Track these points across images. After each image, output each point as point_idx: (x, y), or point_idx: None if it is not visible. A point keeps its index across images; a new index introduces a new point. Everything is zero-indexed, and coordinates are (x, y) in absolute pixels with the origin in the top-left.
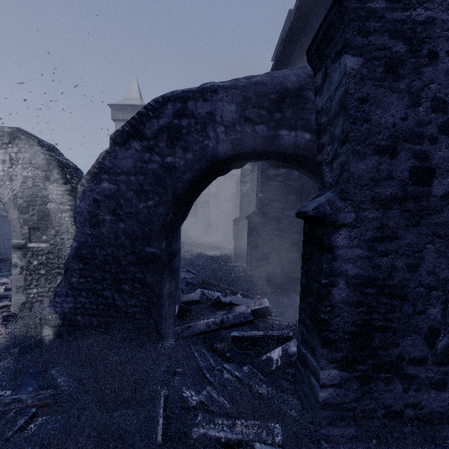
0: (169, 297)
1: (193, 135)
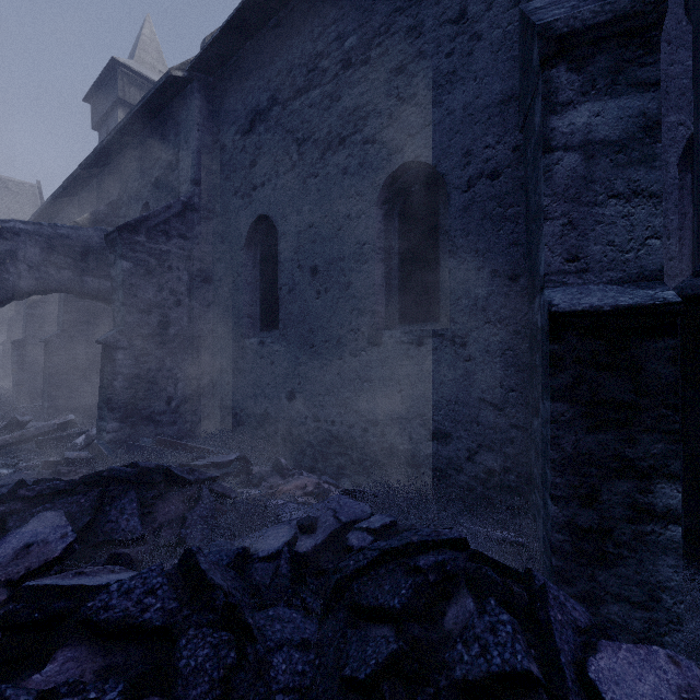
0: None
1: None
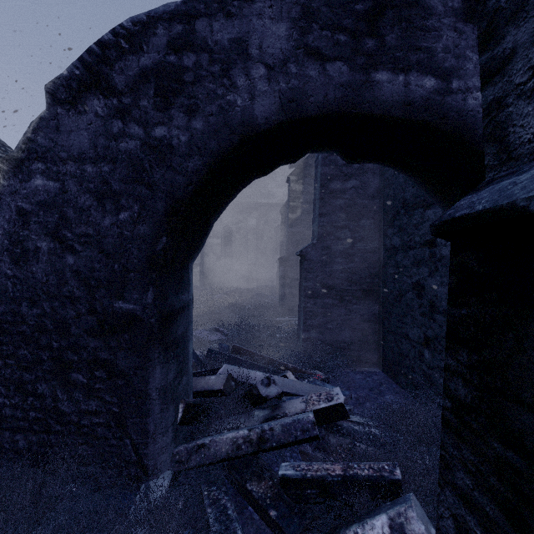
0: (162, 395)
1: (206, 84)
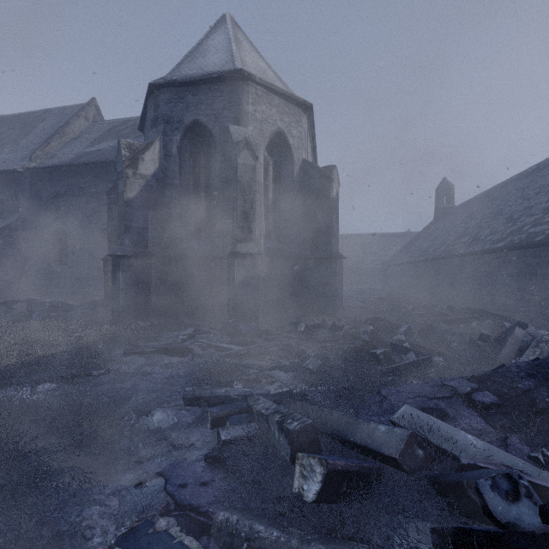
0: None
1: None
